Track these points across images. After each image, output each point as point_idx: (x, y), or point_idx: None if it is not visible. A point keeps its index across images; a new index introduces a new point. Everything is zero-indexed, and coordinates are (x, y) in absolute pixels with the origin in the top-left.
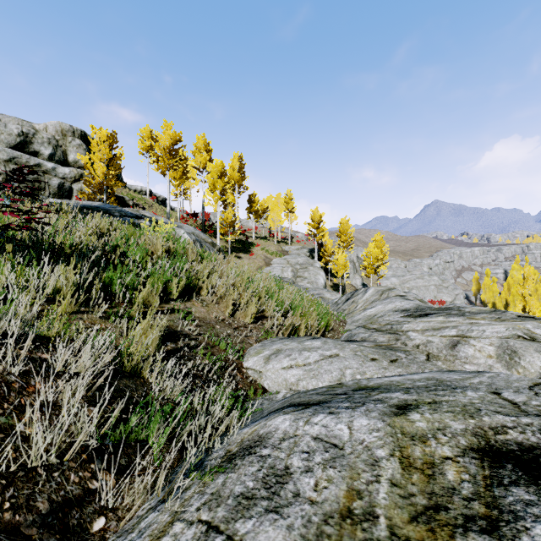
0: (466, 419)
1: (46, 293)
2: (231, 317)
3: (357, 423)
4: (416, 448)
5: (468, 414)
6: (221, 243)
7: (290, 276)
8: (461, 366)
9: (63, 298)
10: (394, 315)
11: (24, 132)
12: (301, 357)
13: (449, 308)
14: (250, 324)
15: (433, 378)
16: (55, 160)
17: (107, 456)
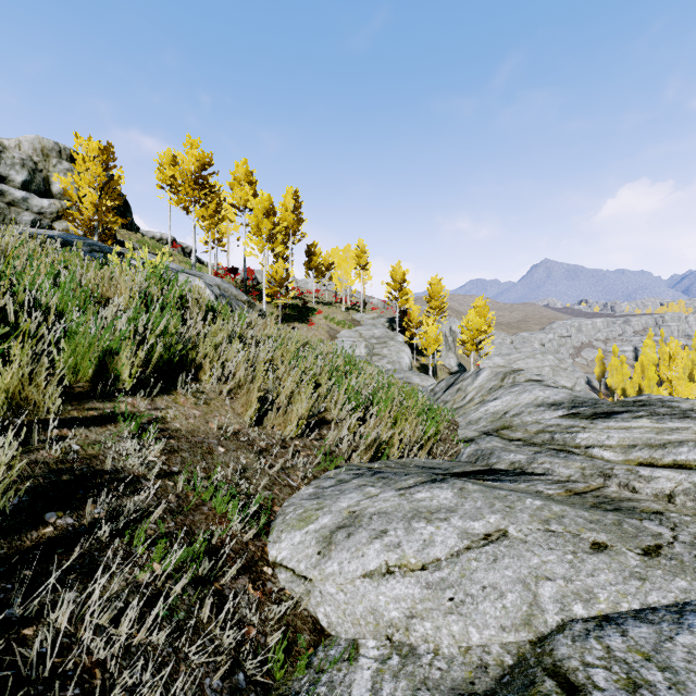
0: None
1: None
2: (255, 425)
3: None
4: None
5: None
6: (268, 308)
7: (363, 354)
8: None
9: None
10: (538, 413)
11: None
12: (412, 539)
13: (644, 403)
14: (295, 438)
15: None
16: (32, 189)
17: None
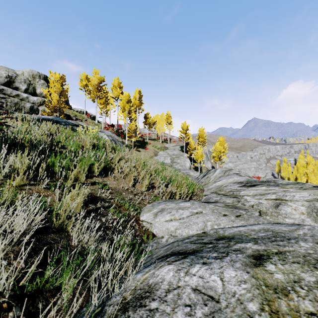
0: (312, 271)
1: (3, 172)
2: (132, 187)
3: (226, 274)
4: (281, 302)
5: (312, 265)
6: (128, 142)
7: (169, 162)
8: (282, 219)
9: (19, 175)
10: (233, 185)
11: (9, 75)
12: (177, 213)
13: (268, 181)
14: (145, 191)
15: (268, 229)
16: (28, 92)
17: (27, 301)
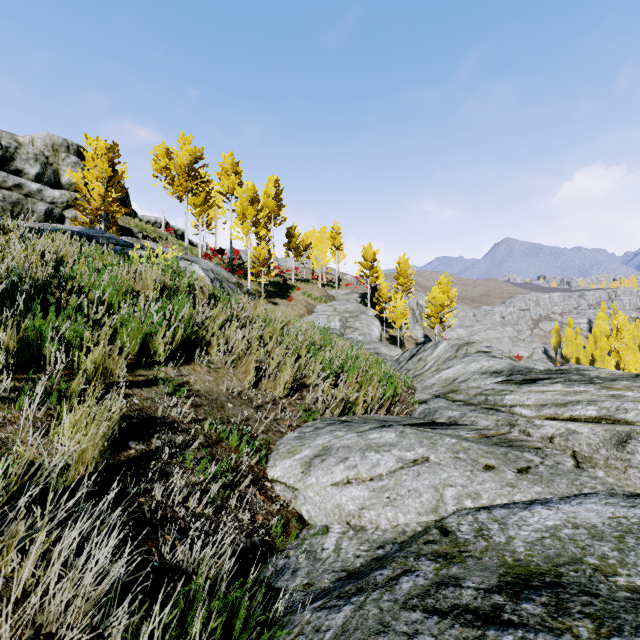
0: None
1: None
2: (253, 388)
3: None
4: None
5: None
6: (252, 285)
7: (337, 327)
8: None
9: None
10: (482, 379)
11: (3, 145)
12: (365, 462)
13: (564, 371)
14: (282, 398)
15: None
16: (44, 181)
17: None
